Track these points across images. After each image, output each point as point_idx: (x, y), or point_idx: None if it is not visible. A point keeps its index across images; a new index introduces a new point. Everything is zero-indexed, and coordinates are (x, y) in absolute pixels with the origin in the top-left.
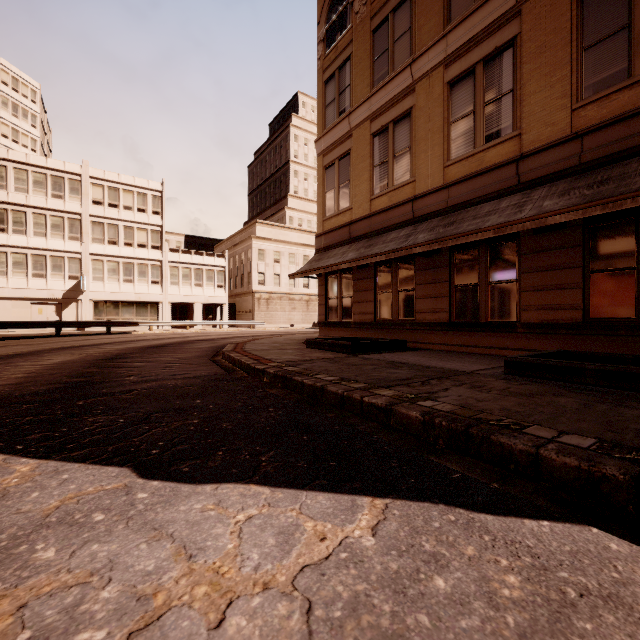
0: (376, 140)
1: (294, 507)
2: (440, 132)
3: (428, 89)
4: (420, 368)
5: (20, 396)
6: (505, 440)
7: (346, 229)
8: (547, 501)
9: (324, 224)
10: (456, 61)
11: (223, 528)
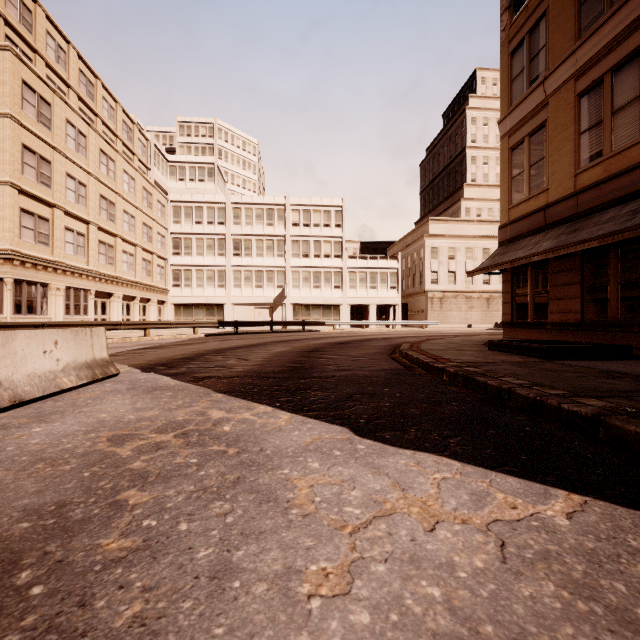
0: (584, 100)
1: (484, 480)
2: None
3: None
4: None
5: (265, 373)
6: None
7: (539, 215)
8: None
9: (510, 213)
10: None
11: (424, 479)
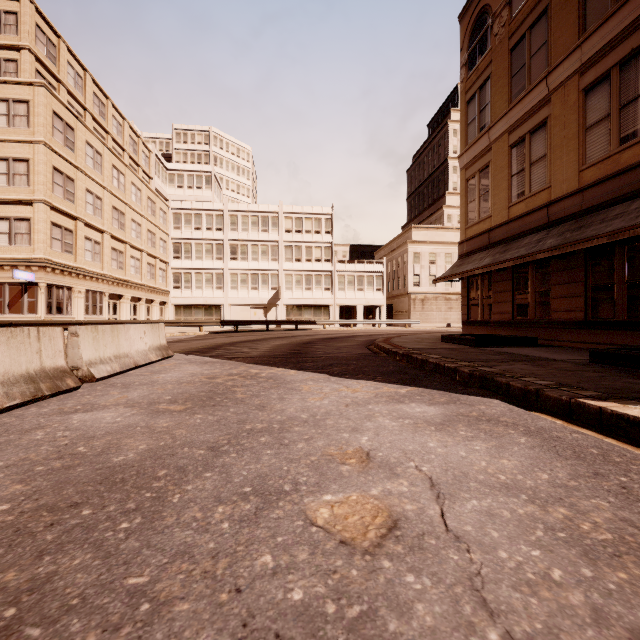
0: (513, 151)
1: (383, 385)
2: (575, 138)
3: (563, 98)
4: (518, 356)
5: (274, 355)
6: (498, 379)
7: (485, 236)
8: (500, 400)
9: (466, 232)
10: (591, 68)
11: (358, 385)
